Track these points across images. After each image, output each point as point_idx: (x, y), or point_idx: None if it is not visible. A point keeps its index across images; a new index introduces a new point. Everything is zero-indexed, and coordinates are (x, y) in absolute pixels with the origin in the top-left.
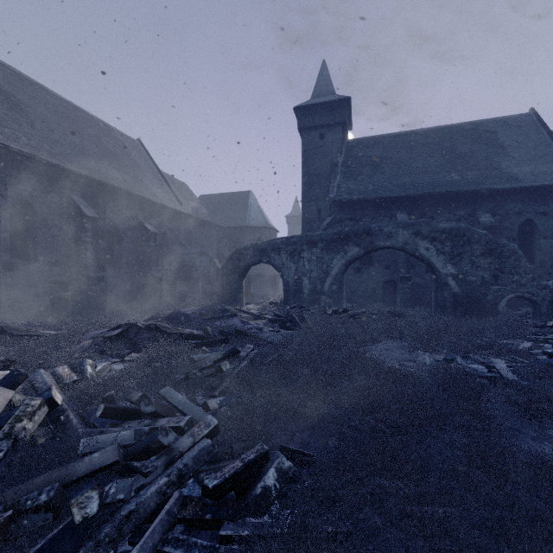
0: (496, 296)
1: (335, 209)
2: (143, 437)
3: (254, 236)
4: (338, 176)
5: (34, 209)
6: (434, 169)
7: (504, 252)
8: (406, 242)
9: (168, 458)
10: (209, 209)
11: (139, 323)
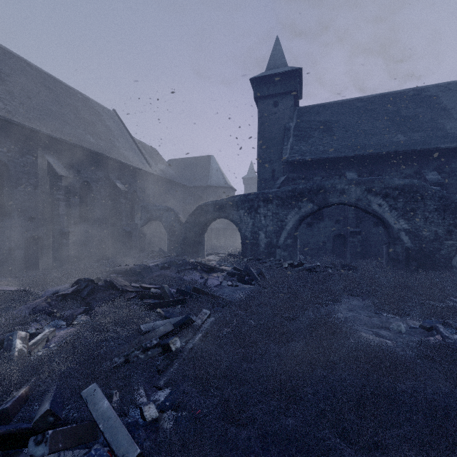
0: (450, 251)
1: (288, 169)
2: None
3: (215, 194)
4: (290, 139)
5: (9, 169)
6: (380, 131)
7: None
8: (359, 198)
9: None
10: (176, 171)
11: (98, 279)
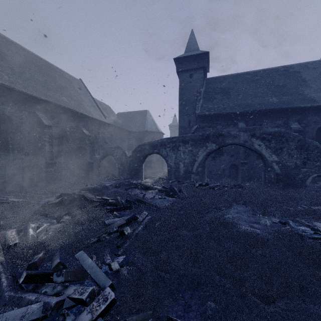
0: (305, 175)
1: (199, 120)
2: (49, 312)
3: (150, 137)
4: (201, 100)
5: (12, 120)
6: (261, 95)
7: (310, 147)
8: (245, 140)
9: None
10: (123, 121)
11: (74, 194)
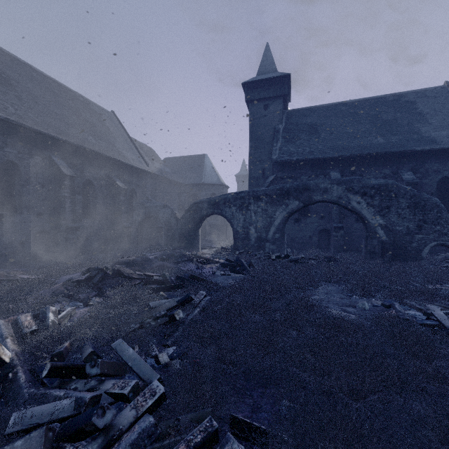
0: (420, 244)
1: (277, 168)
2: (83, 409)
3: (209, 191)
4: (279, 141)
5: (20, 169)
6: (362, 134)
7: (427, 205)
8: (340, 196)
9: (105, 439)
10: (171, 169)
11: (106, 268)
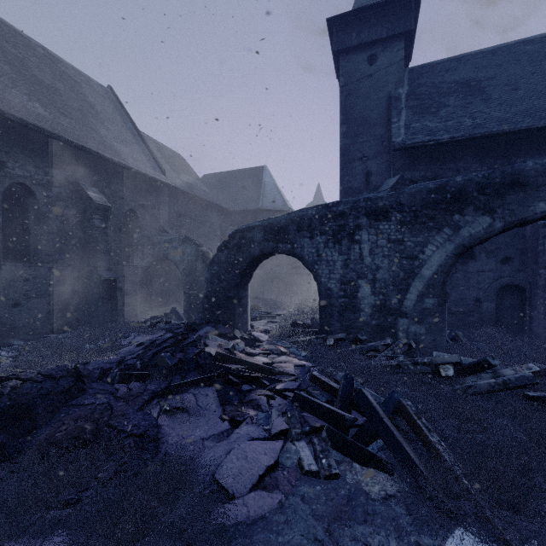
0: None
1: (403, 163)
2: None
3: None
4: (402, 114)
5: None
6: None
7: None
8: None
9: None
10: (213, 190)
11: None
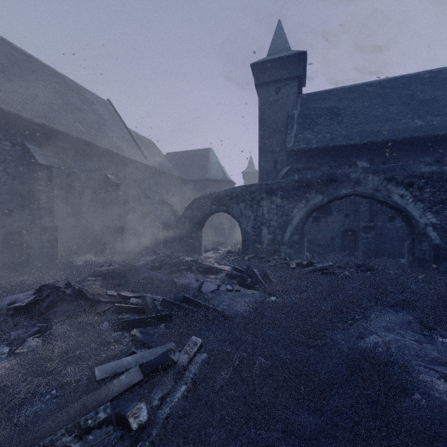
0: None
1: (292, 159)
2: None
3: (214, 188)
4: (294, 127)
5: None
6: (394, 117)
7: None
8: (377, 188)
9: None
10: (174, 165)
11: (69, 285)
